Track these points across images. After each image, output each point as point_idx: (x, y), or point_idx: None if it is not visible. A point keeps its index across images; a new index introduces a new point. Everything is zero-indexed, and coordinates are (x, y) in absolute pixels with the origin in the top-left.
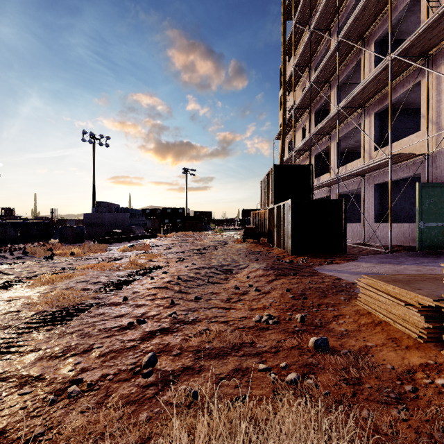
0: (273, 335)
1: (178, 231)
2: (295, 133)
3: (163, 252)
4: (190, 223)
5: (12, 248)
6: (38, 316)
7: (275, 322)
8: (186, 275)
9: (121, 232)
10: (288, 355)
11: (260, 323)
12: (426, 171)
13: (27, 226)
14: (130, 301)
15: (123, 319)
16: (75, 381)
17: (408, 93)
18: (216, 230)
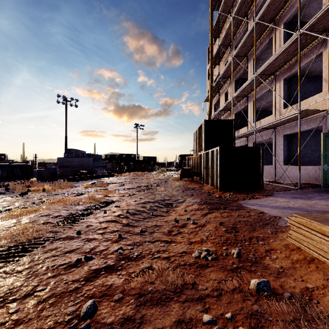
0: (213, 274)
1: (131, 171)
2: (220, 97)
3: (117, 188)
4: (140, 165)
5: None
6: None
7: (213, 258)
8: (134, 209)
9: (86, 172)
10: (231, 300)
11: (200, 259)
12: (328, 123)
13: (12, 168)
14: (83, 235)
15: (73, 255)
16: None
17: (312, 62)
18: (160, 171)
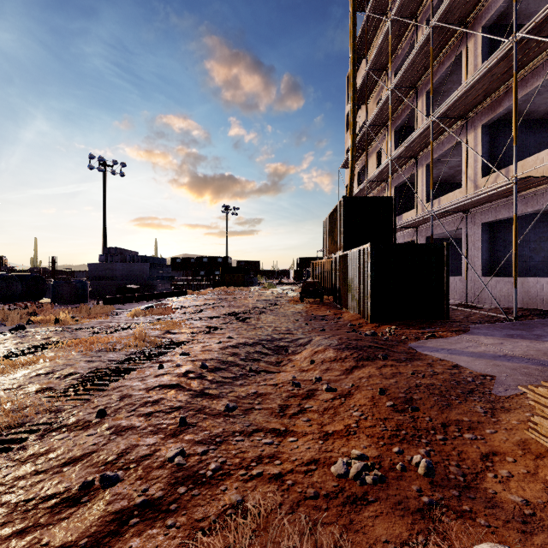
0: (381, 523)
1: (216, 286)
2: (368, 159)
3: (190, 317)
4: (231, 275)
5: None
6: None
7: (377, 479)
8: (216, 359)
9: (138, 288)
10: None
11: (347, 481)
12: None
13: (8, 280)
14: (110, 418)
15: (78, 470)
16: None
17: (536, 92)
18: (265, 285)
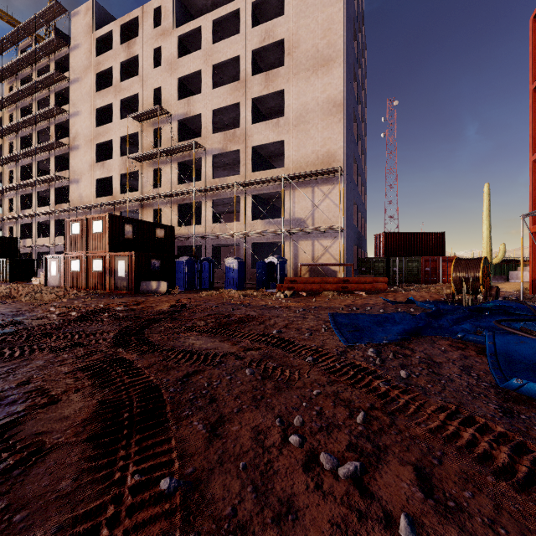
0: None
1: None
2: (2, 198)
3: None
4: None
5: None
6: None
7: None
8: None
9: None
10: None
11: None
12: None
13: None
14: None
15: None
16: None
17: None
18: None
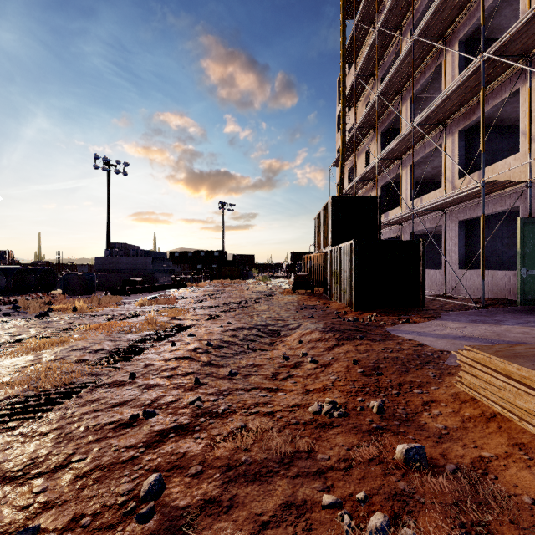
0: (341, 437)
1: (213, 279)
2: (357, 158)
3: (192, 306)
4: (228, 269)
5: (1, 301)
6: (5, 403)
7: (341, 414)
8: (219, 339)
9: (142, 280)
10: (365, 475)
11: (320, 416)
12: (528, 203)
13: (23, 273)
14: (139, 379)
15: (125, 409)
16: (26, 532)
17: (503, 104)
18: (260, 278)
